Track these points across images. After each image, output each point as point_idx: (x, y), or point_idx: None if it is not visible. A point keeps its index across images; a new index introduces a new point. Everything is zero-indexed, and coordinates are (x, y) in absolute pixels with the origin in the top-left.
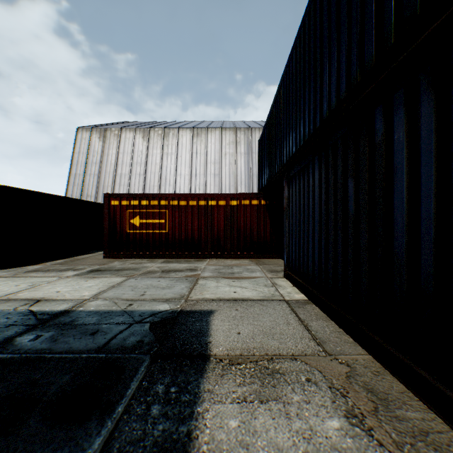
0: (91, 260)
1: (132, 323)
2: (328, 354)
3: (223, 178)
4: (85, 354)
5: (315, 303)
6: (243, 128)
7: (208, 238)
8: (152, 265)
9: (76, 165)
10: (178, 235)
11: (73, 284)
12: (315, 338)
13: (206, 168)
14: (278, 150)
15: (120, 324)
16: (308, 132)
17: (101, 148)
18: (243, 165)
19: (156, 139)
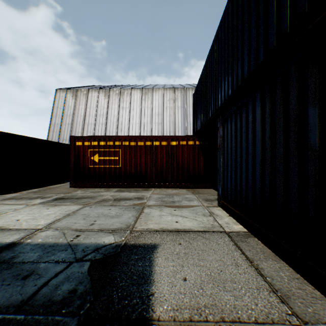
0: (60, 189)
1: (72, 262)
2: (301, 320)
3: (164, 126)
4: (2, 313)
5: (256, 236)
6: (180, 88)
7: (153, 171)
8: (107, 194)
9: (55, 117)
10: (129, 169)
11: (35, 212)
12: (274, 289)
13: (152, 119)
14: (212, 97)
15: (59, 263)
16: (248, 71)
17: (73, 104)
18: (180, 116)
19: (114, 97)
